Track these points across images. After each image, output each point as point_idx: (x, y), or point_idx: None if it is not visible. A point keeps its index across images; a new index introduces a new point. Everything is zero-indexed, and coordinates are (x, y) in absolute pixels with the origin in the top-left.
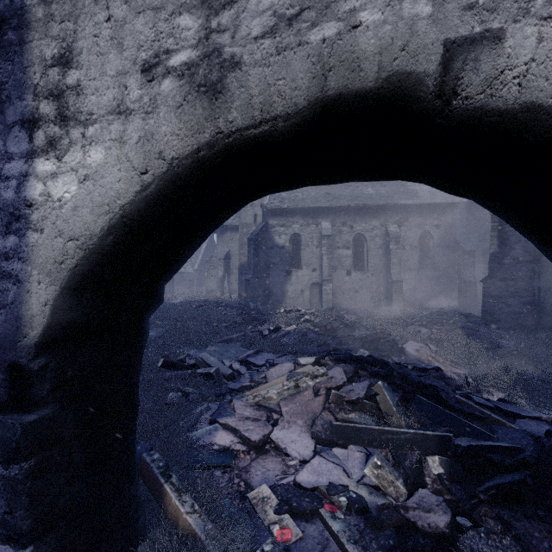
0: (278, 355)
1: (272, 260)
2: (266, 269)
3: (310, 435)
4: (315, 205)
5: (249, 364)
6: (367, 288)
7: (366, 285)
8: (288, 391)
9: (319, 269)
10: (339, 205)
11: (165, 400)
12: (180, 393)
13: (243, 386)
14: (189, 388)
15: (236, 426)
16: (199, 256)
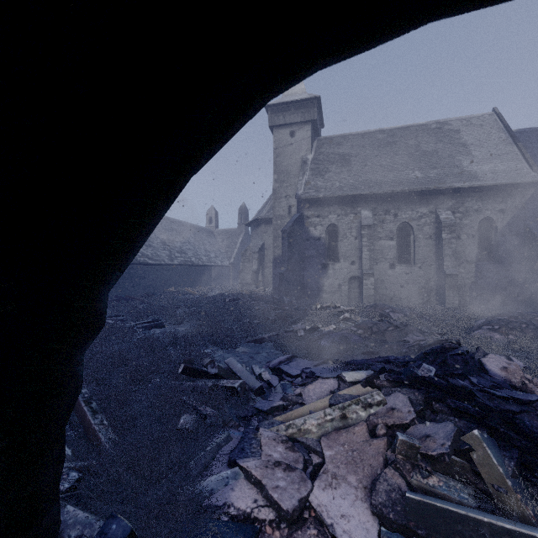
0: (315, 363)
1: (307, 253)
2: (300, 262)
3: (370, 510)
4: (354, 193)
5: (282, 373)
6: (414, 283)
7: (412, 280)
8: (332, 422)
9: (358, 262)
10: (381, 192)
11: (176, 424)
12: (195, 416)
13: (274, 407)
14: (207, 408)
15: (262, 478)
16: (235, 250)
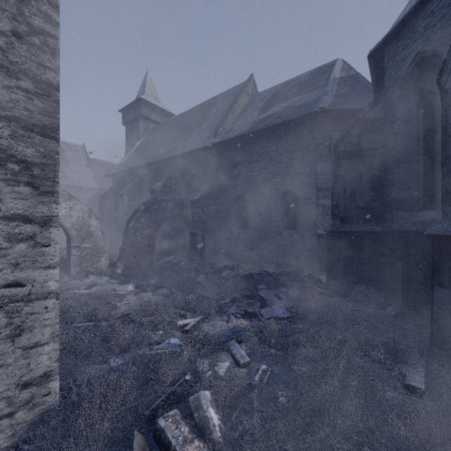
0: None
1: None
2: None
3: None
4: None
5: None
6: None
7: None
8: None
9: None
10: None
11: None
12: None
13: None
14: None
15: None
16: None
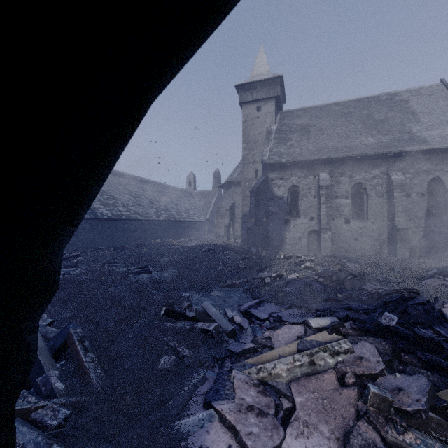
0: (282, 308)
1: (271, 210)
2: (266, 218)
3: None
4: (313, 158)
5: (251, 316)
6: (367, 236)
7: (366, 233)
8: (301, 368)
9: (317, 218)
10: (337, 156)
11: (157, 364)
12: (174, 357)
13: (245, 350)
14: (185, 349)
15: (235, 424)
16: (210, 208)
